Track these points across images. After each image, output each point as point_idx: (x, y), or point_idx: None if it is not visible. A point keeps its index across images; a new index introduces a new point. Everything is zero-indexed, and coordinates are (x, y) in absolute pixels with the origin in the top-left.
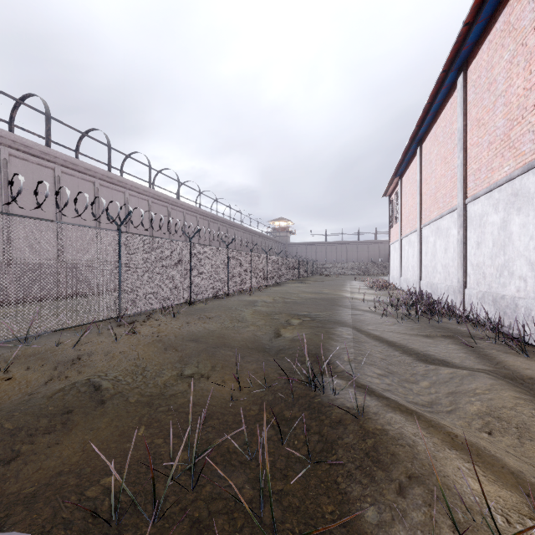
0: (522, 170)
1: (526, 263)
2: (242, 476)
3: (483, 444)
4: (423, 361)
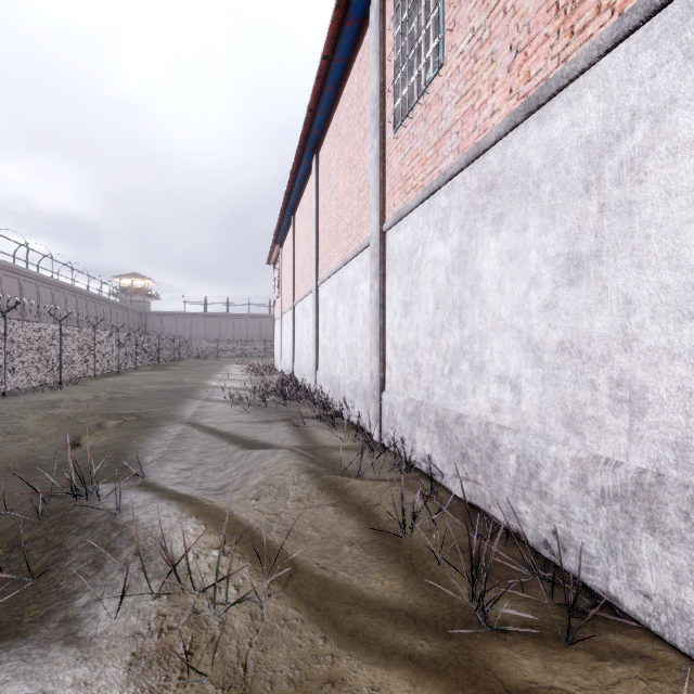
0: (342, 264)
1: (344, 347)
2: None
3: (233, 507)
4: (247, 448)
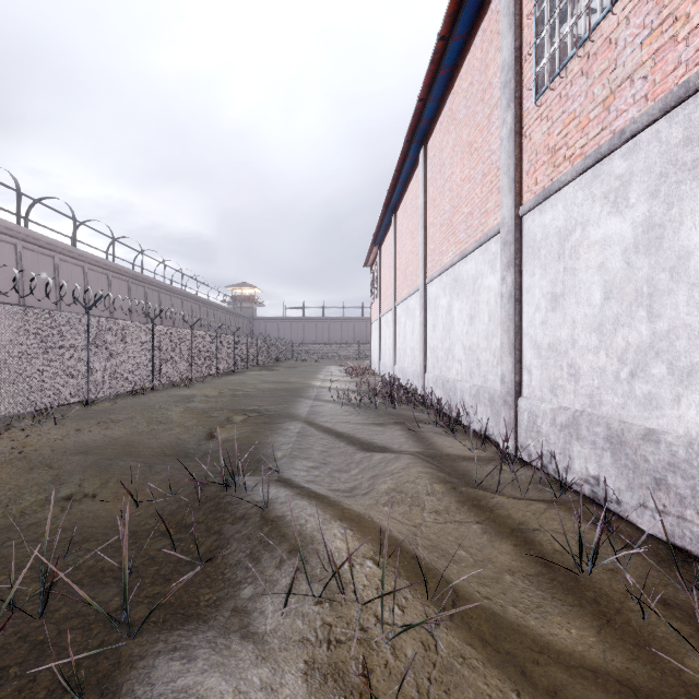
0: (459, 258)
1: (462, 347)
2: (114, 590)
3: (371, 514)
4: (365, 450)
